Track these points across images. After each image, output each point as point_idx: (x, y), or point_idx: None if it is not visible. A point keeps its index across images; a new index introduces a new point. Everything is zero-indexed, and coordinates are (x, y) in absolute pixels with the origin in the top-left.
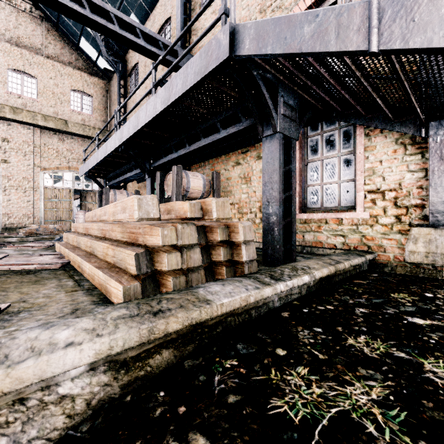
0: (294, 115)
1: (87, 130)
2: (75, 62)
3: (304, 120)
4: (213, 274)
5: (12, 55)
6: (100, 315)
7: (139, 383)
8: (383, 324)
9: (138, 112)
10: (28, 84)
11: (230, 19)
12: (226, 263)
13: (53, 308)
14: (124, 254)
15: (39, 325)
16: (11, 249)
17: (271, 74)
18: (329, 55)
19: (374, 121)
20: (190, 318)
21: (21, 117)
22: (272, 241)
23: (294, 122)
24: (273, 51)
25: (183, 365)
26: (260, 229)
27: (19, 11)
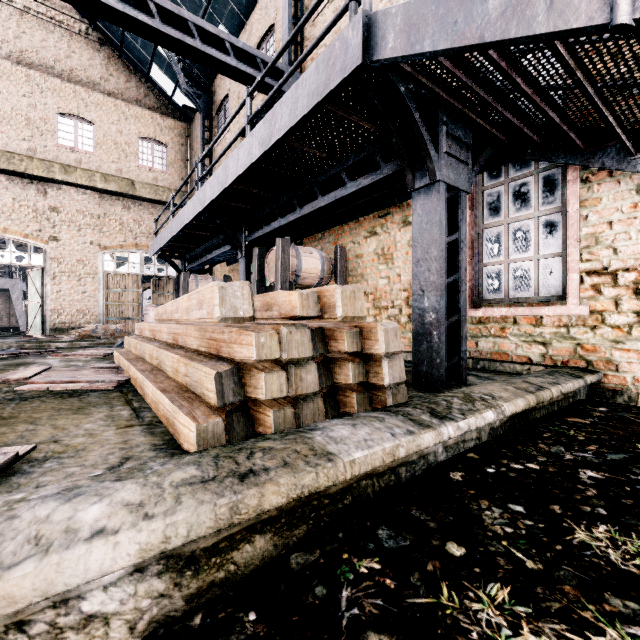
0: (464, 153)
1: (161, 193)
2: (145, 99)
3: (480, 161)
4: (336, 404)
5: (64, 94)
6: (155, 477)
7: (217, 591)
8: (637, 503)
9: (226, 161)
10: (84, 133)
11: (363, 6)
12: (357, 388)
13: (95, 454)
14: (200, 373)
15: (59, 491)
16: (57, 358)
17: (428, 90)
18: (535, 40)
19: (600, 157)
20: (300, 486)
21: (74, 178)
22: (428, 351)
23: (464, 164)
24: (434, 47)
25: (288, 562)
26: (407, 333)
27: (72, 34)
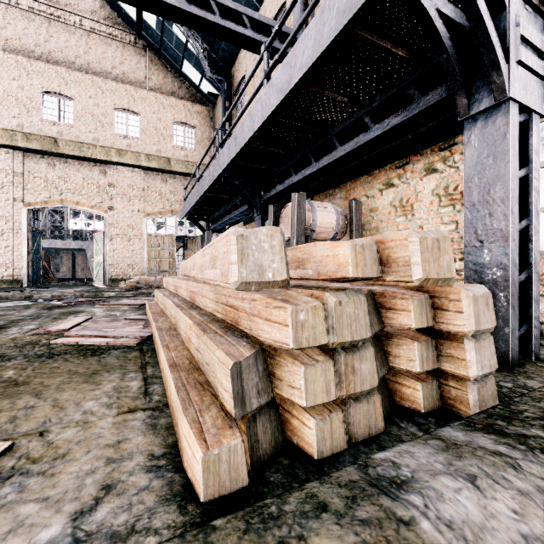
0: (539, 64)
1: (190, 167)
2: (178, 91)
3: None
4: (390, 394)
5: (118, 93)
6: None
7: None
8: None
9: (244, 120)
10: (133, 123)
11: None
12: (418, 373)
13: (71, 471)
14: (212, 356)
15: None
16: (102, 307)
17: None
18: None
19: None
20: None
21: (125, 159)
22: None
23: (538, 79)
24: None
25: None
26: None
27: (124, 45)
